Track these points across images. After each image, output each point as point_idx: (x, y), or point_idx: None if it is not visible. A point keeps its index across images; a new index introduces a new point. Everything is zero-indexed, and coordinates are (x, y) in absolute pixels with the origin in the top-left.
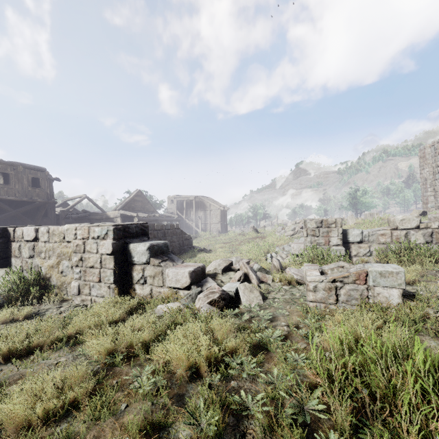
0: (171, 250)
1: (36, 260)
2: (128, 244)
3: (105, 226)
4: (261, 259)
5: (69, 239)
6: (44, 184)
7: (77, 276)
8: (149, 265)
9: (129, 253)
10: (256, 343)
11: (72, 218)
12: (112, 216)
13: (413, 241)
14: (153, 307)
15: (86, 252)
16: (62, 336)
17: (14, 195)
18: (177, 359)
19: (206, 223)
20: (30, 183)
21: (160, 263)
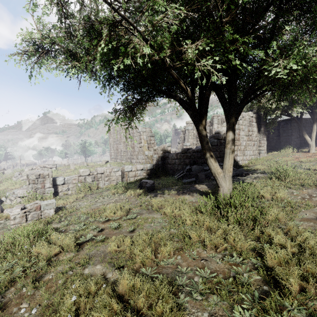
0: None
1: None
2: None
3: None
4: None
5: None
6: None
7: None
8: None
9: None
10: None
11: None
12: None
13: (88, 181)
14: None
15: None
16: None
17: None
18: None
19: None
20: None
21: None
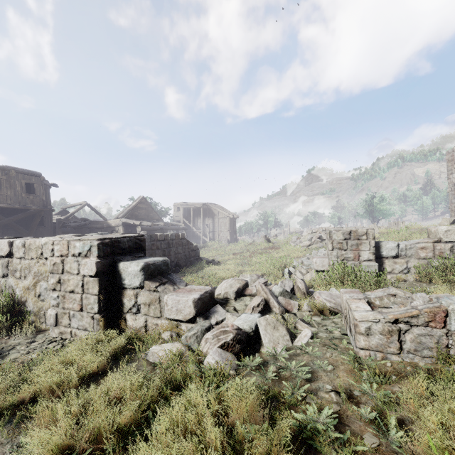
0: (176, 263)
1: (10, 280)
2: (117, 263)
3: (88, 240)
4: (277, 275)
5: (48, 256)
6: (40, 190)
7: (55, 302)
8: (144, 290)
9: (118, 274)
10: (297, 437)
11: (70, 227)
12: (113, 224)
13: None
14: (147, 348)
15: (65, 272)
16: (11, 402)
17: (6, 202)
18: None
19: (214, 232)
20: (24, 189)
21: (157, 288)
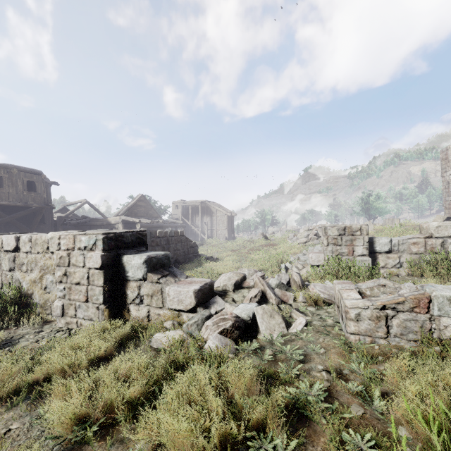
0: (175, 259)
1: (17, 274)
2: (121, 256)
3: (94, 234)
4: (274, 270)
5: (53, 250)
6: (41, 188)
7: (61, 293)
8: (146, 282)
9: (122, 267)
10: (291, 407)
11: (71, 224)
12: (113, 222)
13: None
14: (150, 335)
15: (71, 265)
16: (26, 382)
17: (8, 199)
18: (175, 439)
19: (212, 230)
20: (25, 187)
21: (160, 280)
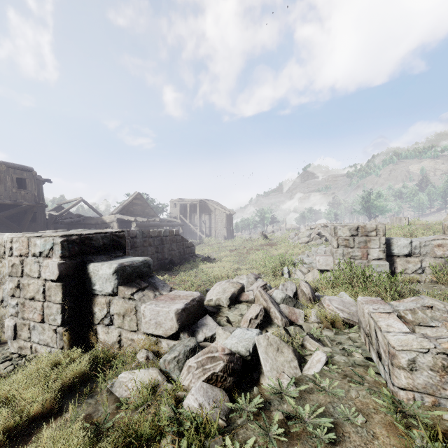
0: (170, 260)
1: None
2: (87, 264)
3: (50, 236)
4: (276, 274)
5: None
6: (31, 185)
7: (13, 310)
8: (117, 298)
9: (88, 278)
10: None
11: (64, 223)
12: (108, 221)
13: None
14: (115, 374)
15: (25, 275)
16: None
17: None
18: None
19: (210, 228)
20: (14, 184)
21: (134, 295)
